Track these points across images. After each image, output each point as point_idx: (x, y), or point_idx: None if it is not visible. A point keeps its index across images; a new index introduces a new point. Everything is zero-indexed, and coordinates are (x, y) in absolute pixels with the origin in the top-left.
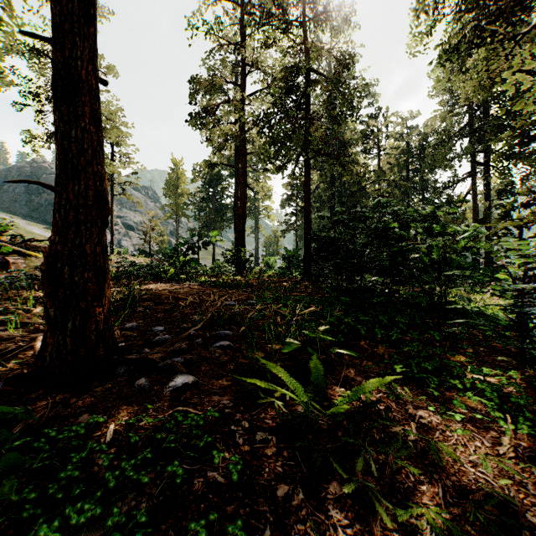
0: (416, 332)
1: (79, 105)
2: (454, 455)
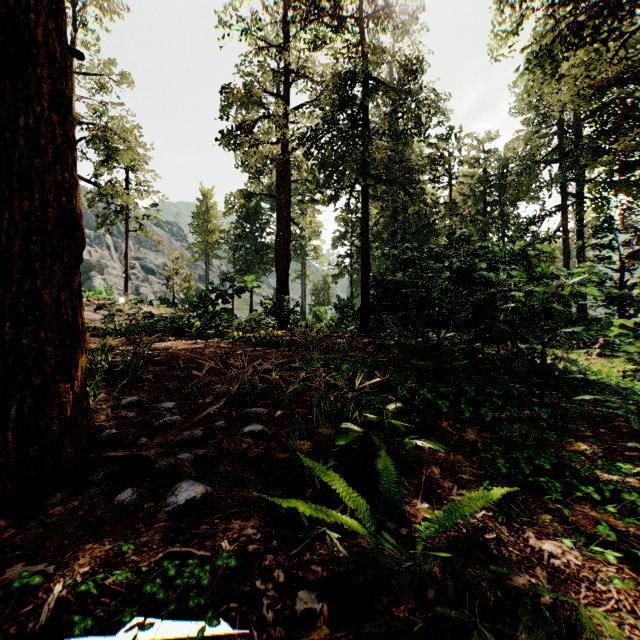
0: (515, 409)
1: (32, 80)
2: (626, 639)
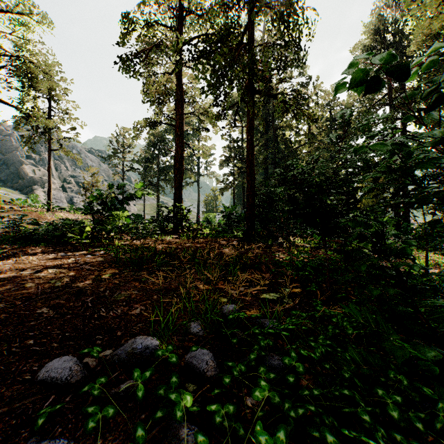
0: None
1: None
2: None
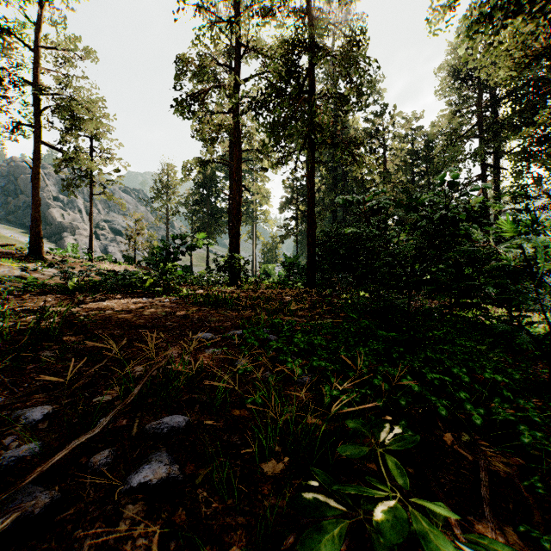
0: (530, 404)
1: None
2: None
